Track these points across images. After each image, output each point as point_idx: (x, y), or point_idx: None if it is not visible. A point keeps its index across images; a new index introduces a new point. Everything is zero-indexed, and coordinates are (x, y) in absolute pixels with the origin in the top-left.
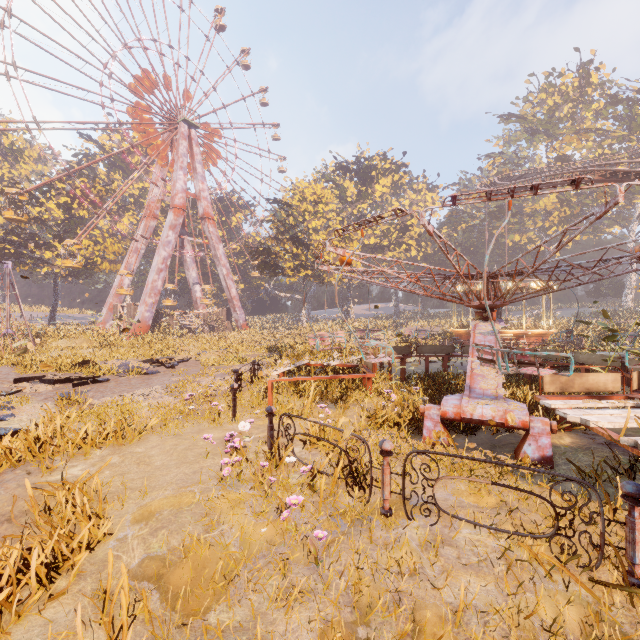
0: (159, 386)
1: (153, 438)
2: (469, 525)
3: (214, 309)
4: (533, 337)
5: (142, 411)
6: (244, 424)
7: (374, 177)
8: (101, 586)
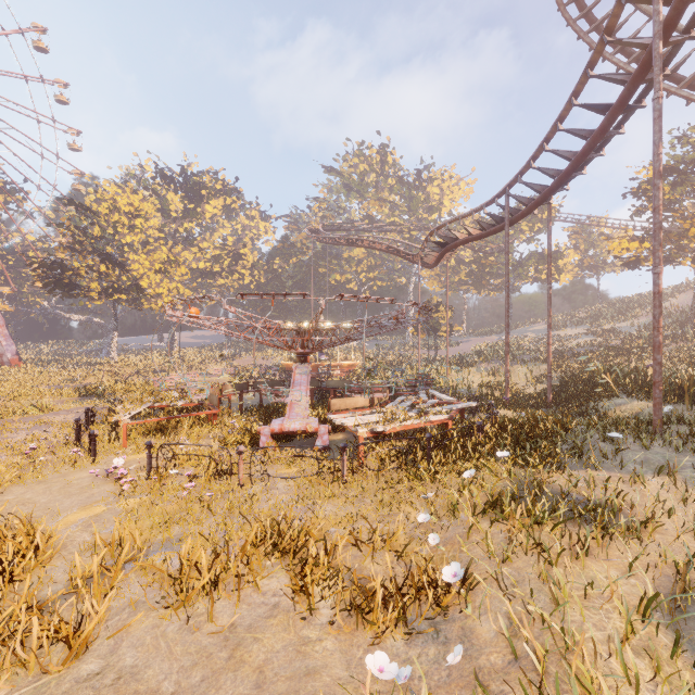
0: None
1: (14, 489)
2: (284, 481)
3: None
4: (345, 368)
5: None
6: (118, 460)
7: (204, 196)
8: (84, 544)
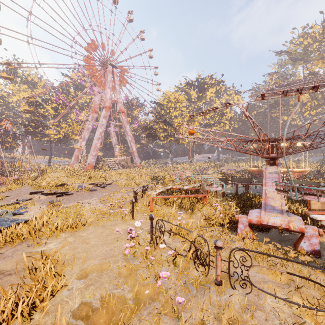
0: (96, 198)
1: (91, 228)
2: (271, 295)
3: (125, 157)
4: (296, 173)
5: (87, 212)
6: (137, 222)
7: (206, 88)
8: (55, 323)
